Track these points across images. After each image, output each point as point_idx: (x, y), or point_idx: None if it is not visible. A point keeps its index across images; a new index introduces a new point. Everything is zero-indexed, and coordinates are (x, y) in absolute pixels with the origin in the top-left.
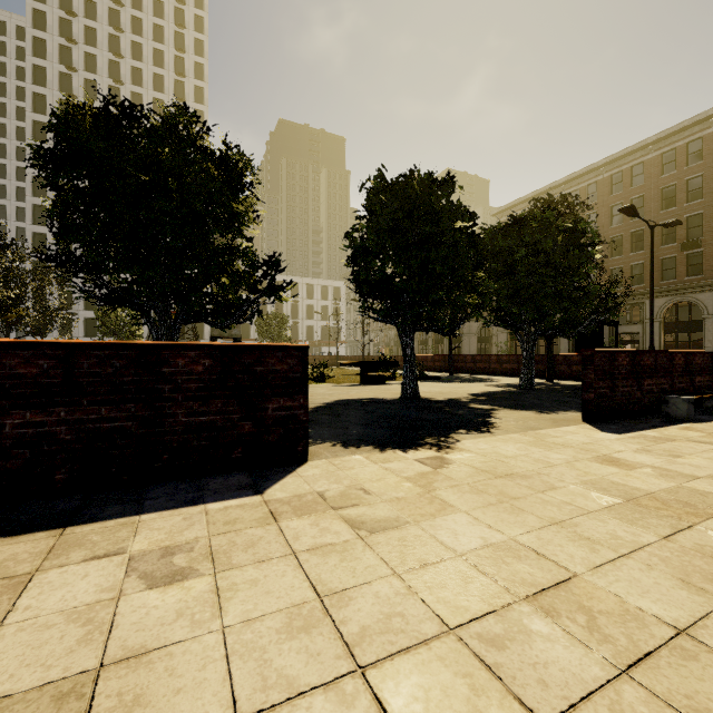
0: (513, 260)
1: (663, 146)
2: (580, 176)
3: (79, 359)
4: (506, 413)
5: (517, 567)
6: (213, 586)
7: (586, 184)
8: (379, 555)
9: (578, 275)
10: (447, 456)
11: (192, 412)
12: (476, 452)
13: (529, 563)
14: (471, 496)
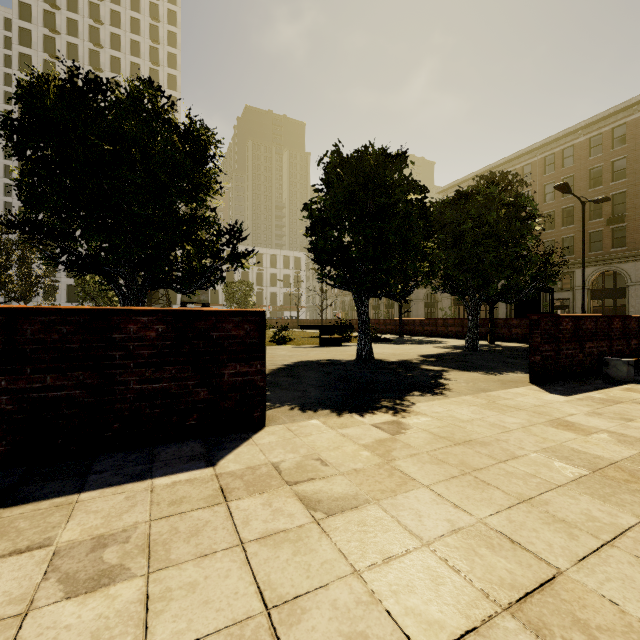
0: (459, 231)
1: (591, 131)
2: (517, 158)
3: (22, 325)
4: (456, 375)
5: (492, 561)
6: (143, 593)
7: (522, 165)
8: (337, 545)
9: (520, 245)
10: (403, 420)
11: (144, 379)
12: (432, 416)
13: (505, 555)
14: (432, 467)
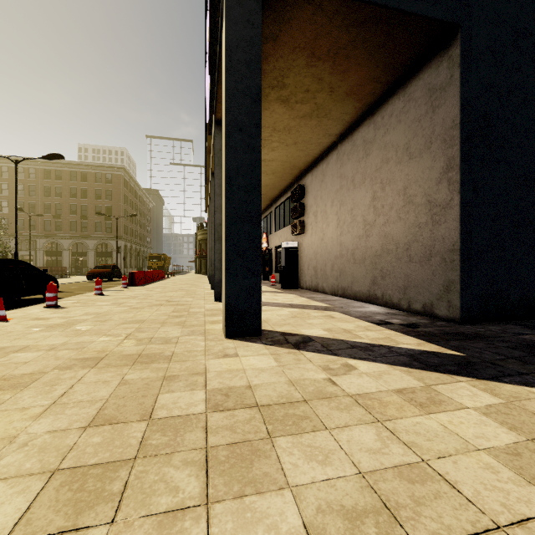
0: None
1: (45, 165)
2: None
3: None
4: None
5: None
6: None
7: (1, 165)
8: None
9: None
10: None
11: None
12: None
13: None
14: None
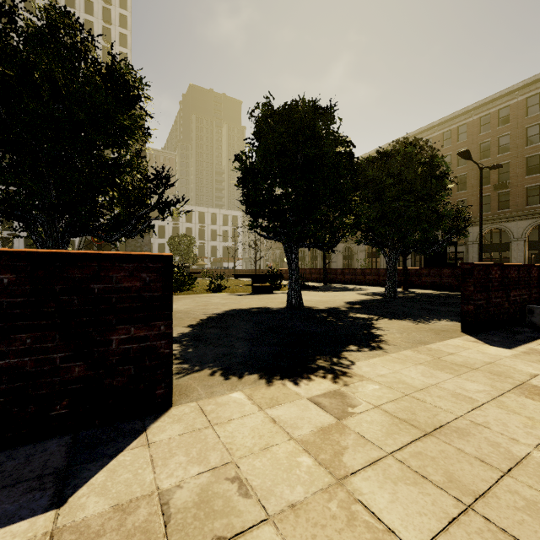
0: (379, 188)
1: (481, 111)
2: (420, 133)
3: None
4: (386, 323)
5: None
6: None
7: (424, 139)
8: None
9: (436, 201)
10: (347, 390)
11: None
12: (379, 382)
13: None
14: (410, 492)
